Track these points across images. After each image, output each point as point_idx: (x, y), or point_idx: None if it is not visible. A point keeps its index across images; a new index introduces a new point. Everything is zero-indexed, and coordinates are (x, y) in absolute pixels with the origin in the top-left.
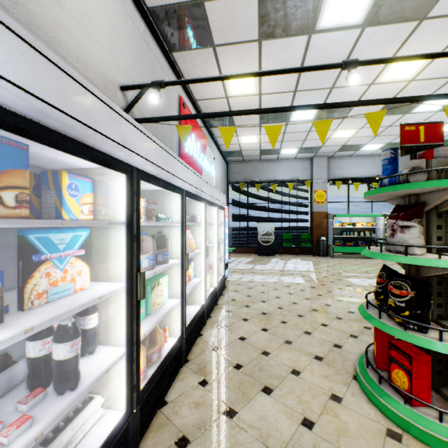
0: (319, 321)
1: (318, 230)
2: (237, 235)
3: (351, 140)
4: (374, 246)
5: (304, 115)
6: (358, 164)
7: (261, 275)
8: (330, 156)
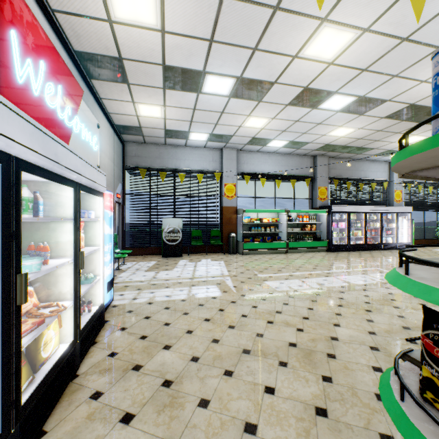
0: (260, 381)
1: (228, 226)
2: (137, 233)
3: (261, 132)
4: (278, 240)
5: (219, 87)
6: (264, 160)
7: (165, 289)
8: (240, 149)
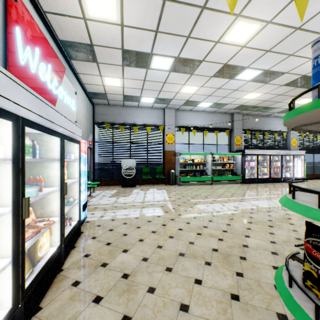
0: (191, 275)
1: (168, 165)
2: (103, 170)
3: (193, 96)
4: (205, 175)
5: (162, 64)
6: (195, 116)
7: (124, 209)
8: (177, 109)
